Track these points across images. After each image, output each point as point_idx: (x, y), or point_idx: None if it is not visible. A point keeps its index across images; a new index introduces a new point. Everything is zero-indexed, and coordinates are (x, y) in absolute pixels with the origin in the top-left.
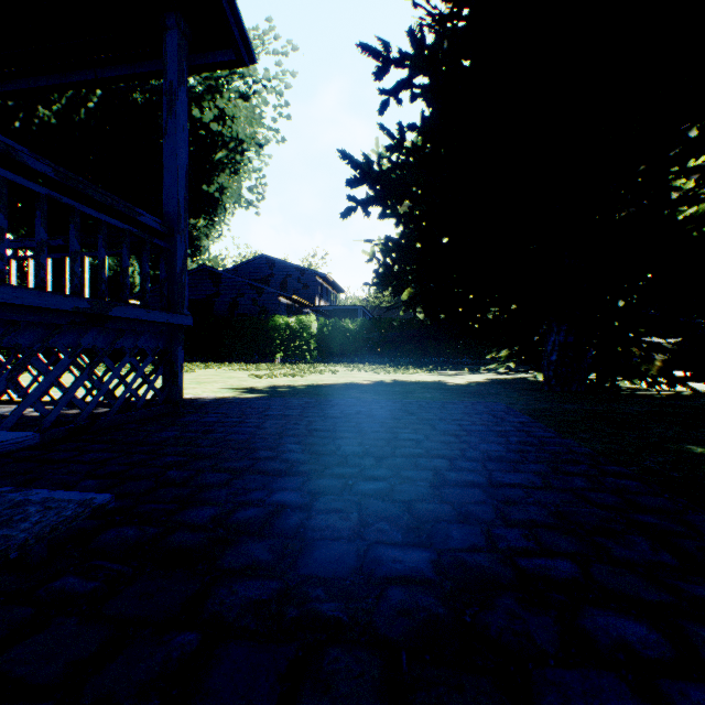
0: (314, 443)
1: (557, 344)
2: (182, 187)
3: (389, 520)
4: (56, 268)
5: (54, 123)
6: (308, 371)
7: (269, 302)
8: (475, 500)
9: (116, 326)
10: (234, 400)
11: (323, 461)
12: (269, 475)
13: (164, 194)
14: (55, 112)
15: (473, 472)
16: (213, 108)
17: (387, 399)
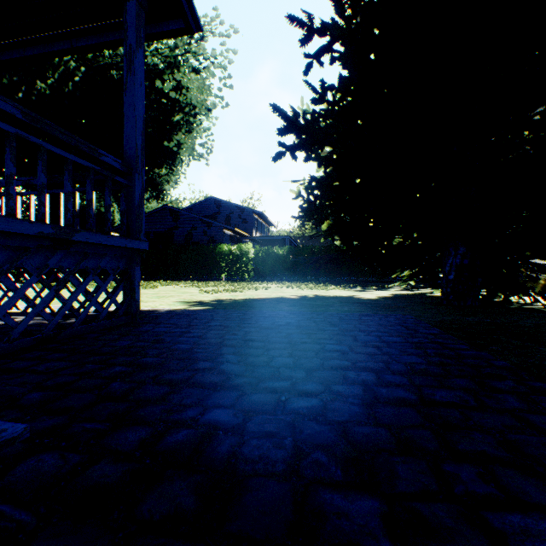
0: (249, 353)
1: (454, 265)
2: (139, 134)
3: (326, 449)
4: (53, 207)
5: (49, 94)
6: (246, 288)
7: (216, 233)
8: (412, 423)
9: (80, 249)
10: (184, 312)
11: (257, 373)
12: (205, 388)
13: (125, 139)
14: (50, 86)
15: (401, 387)
16: (171, 80)
17: (311, 311)
